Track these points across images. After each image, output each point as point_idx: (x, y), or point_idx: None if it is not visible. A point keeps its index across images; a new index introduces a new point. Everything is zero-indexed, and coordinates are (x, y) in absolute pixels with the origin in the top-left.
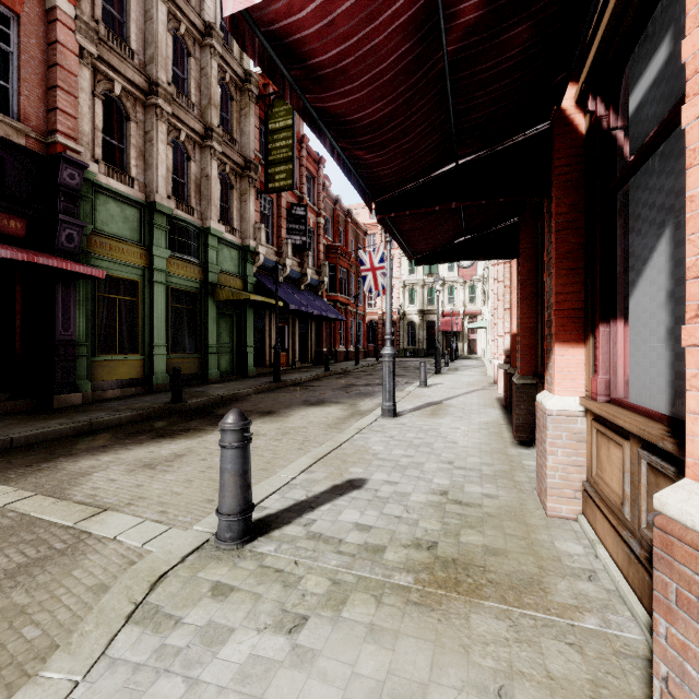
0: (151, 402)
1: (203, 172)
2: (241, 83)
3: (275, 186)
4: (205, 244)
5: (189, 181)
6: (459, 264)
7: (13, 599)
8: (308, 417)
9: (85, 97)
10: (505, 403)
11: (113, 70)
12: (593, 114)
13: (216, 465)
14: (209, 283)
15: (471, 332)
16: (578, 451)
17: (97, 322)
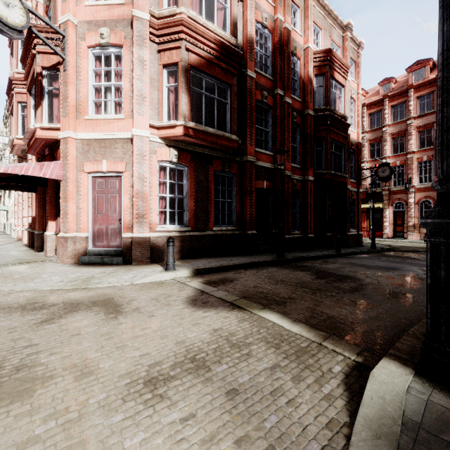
0: None
1: None
2: None
3: None
4: None
5: None
6: None
7: None
8: None
9: None
10: (29, 244)
11: None
12: None
13: None
14: None
15: None
16: (54, 242)
17: None
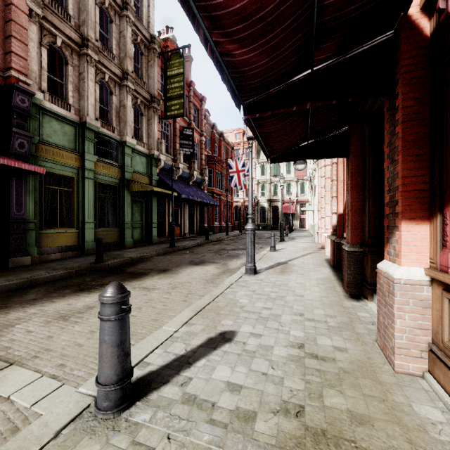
0: (81, 262)
1: (121, 103)
2: (148, 43)
3: (172, 114)
4: (123, 152)
5: (111, 109)
6: (295, 168)
7: None
8: (192, 274)
9: (34, 45)
10: (332, 263)
11: (55, 28)
12: (443, 12)
13: None
14: (125, 179)
15: (301, 214)
16: (424, 316)
17: (44, 206)
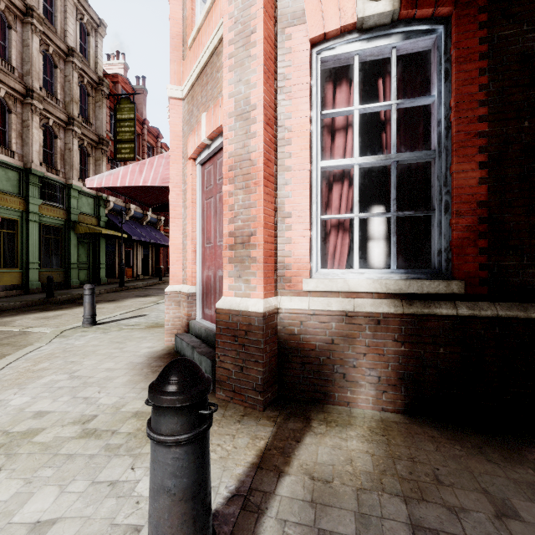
0: (31, 298)
1: (67, 146)
2: (96, 85)
3: (122, 157)
4: (68, 195)
5: (56, 152)
6: None
7: (11, 340)
8: (135, 301)
9: None
10: None
11: None
12: None
13: (80, 317)
14: (71, 221)
15: None
16: None
17: None
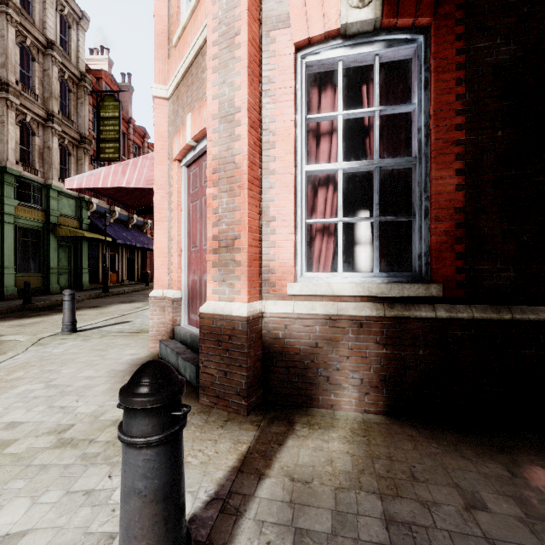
0: (6, 304)
1: (46, 144)
2: (78, 80)
3: (106, 156)
4: (48, 195)
5: (34, 150)
6: None
7: None
8: (120, 308)
9: None
10: None
11: None
12: None
13: (60, 324)
14: (50, 223)
15: None
16: None
17: None
